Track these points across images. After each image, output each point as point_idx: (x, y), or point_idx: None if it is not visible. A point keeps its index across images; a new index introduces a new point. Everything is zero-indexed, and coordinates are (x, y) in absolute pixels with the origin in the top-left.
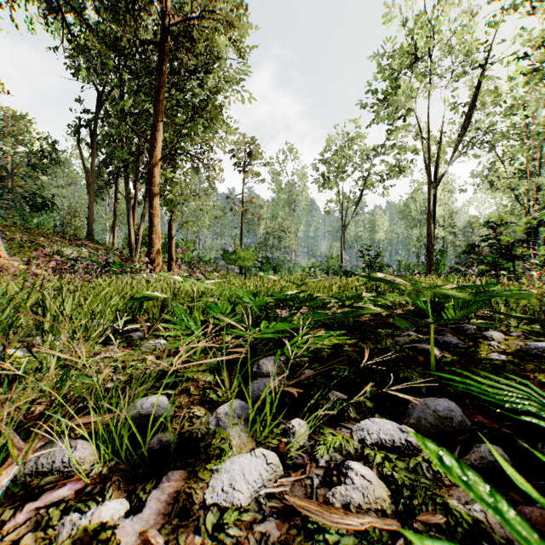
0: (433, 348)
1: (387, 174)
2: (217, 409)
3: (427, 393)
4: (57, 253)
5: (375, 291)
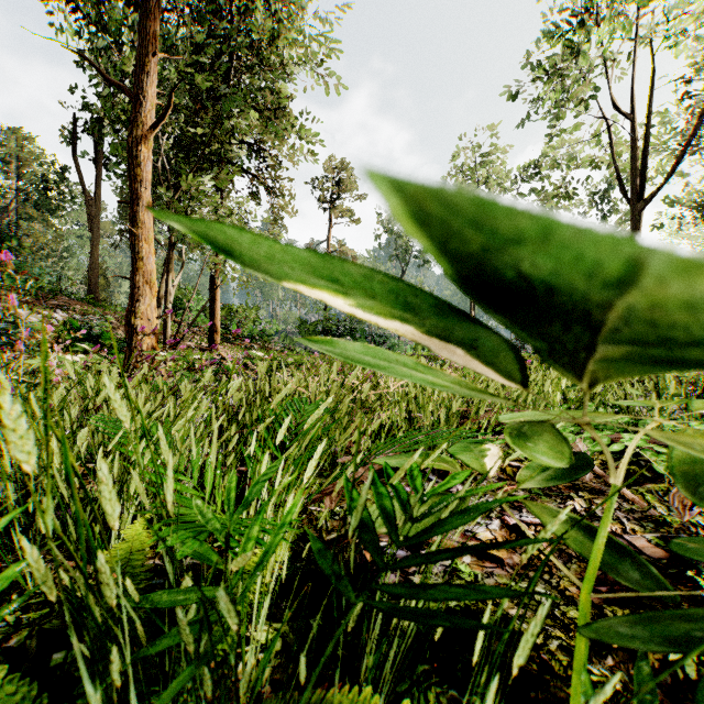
0: None
1: (541, 206)
2: None
3: None
4: None
5: None
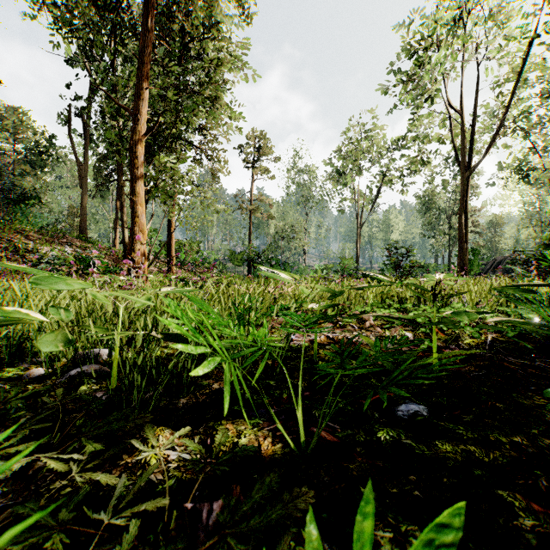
0: None
1: (407, 168)
2: None
3: None
4: (32, 251)
5: (432, 300)
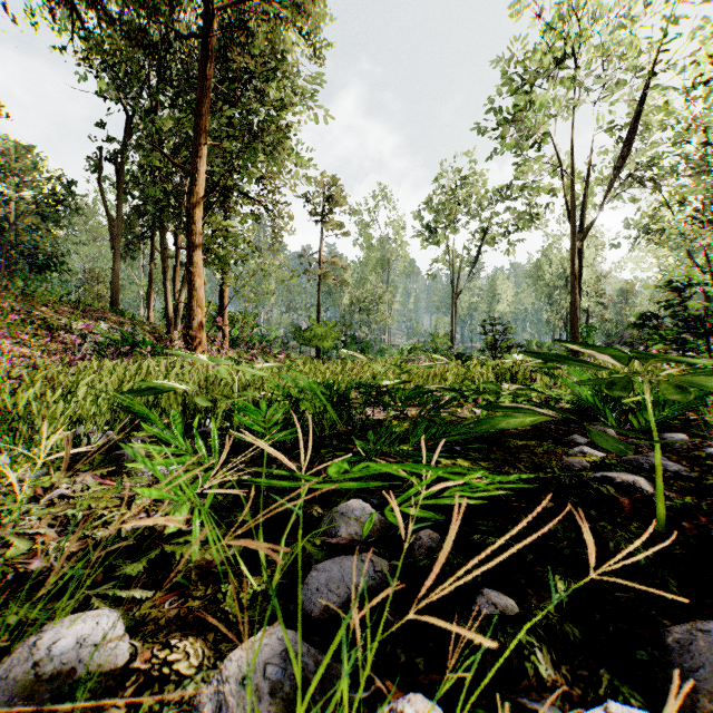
0: (660, 488)
1: (514, 225)
2: (225, 659)
3: (684, 594)
4: (65, 328)
5: (510, 381)
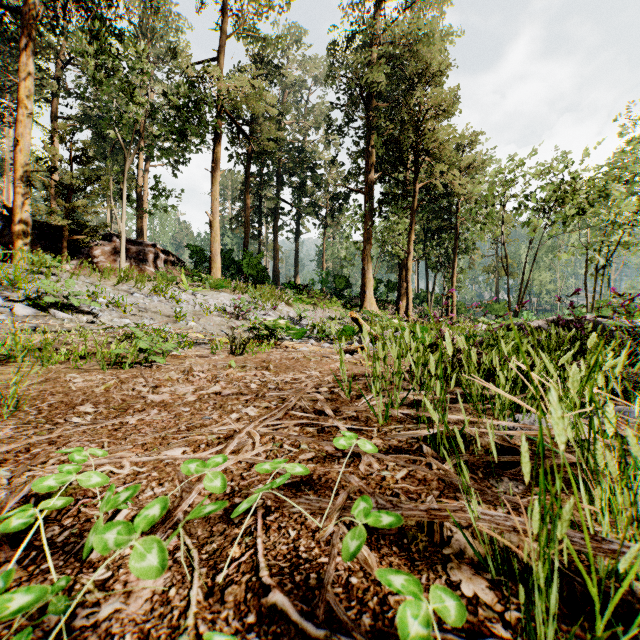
0: None
1: None
2: None
3: None
4: None
5: None
